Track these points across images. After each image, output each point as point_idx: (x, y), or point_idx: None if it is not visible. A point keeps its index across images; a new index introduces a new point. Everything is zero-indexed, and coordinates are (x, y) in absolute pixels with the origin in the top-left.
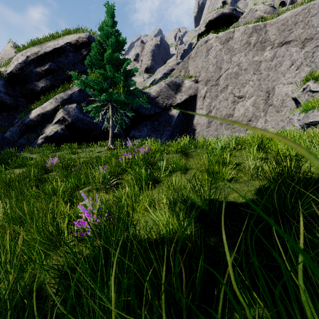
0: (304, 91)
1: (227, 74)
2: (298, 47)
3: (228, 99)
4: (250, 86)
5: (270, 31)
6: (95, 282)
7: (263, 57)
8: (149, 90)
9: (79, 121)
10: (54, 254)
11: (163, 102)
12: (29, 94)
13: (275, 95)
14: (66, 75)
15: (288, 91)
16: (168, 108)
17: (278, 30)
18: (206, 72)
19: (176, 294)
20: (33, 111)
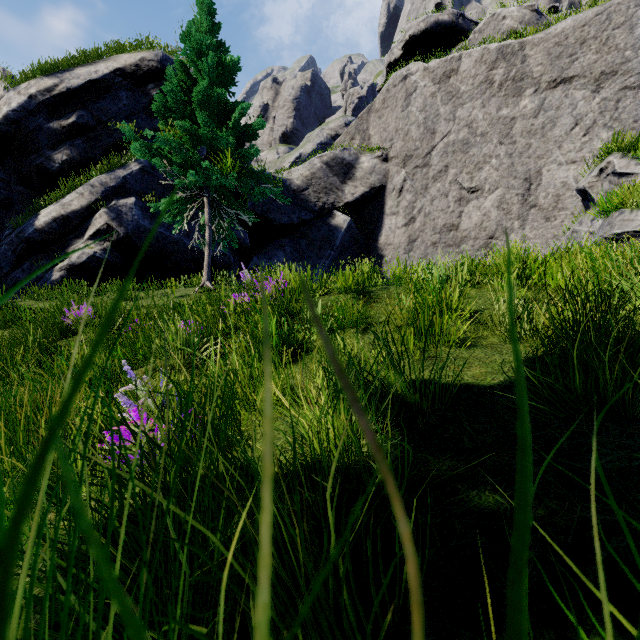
0: (601, 175)
1: (447, 144)
2: (588, 90)
3: (449, 195)
4: (492, 169)
5: (533, 57)
6: (127, 578)
7: (519, 109)
8: (288, 175)
9: (142, 235)
10: (52, 508)
11: (317, 199)
12: (35, 176)
13: (542, 186)
14: (113, 138)
15: (568, 178)
16: (327, 212)
17: (548, 56)
18: (404, 140)
19: (348, 611)
20: (42, 212)
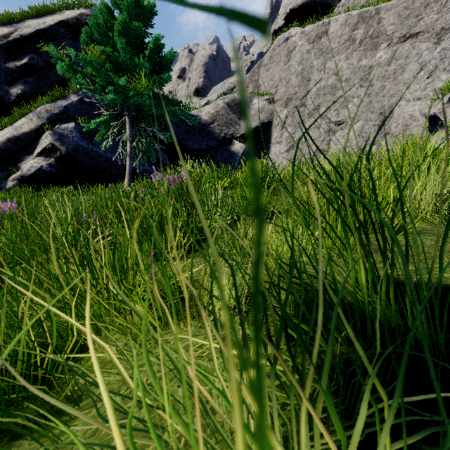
0: None
1: (319, 88)
2: (431, 42)
3: (320, 127)
4: (354, 106)
5: (387, 19)
6: None
7: (376, 59)
8: (199, 112)
9: (80, 153)
10: None
11: (220, 131)
12: None
13: (394, 118)
14: (59, 77)
15: (414, 111)
16: (228, 141)
17: (398, 17)
18: (286, 86)
19: None
20: None
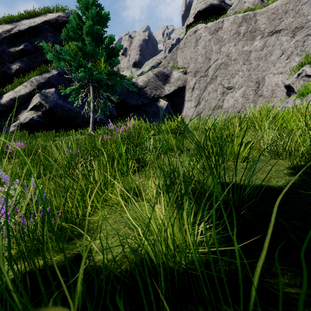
0: (299, 77)
1: (216, 65)
2: (289, 36)
3: (217, 91)
4: (240, 77)
5: (260, 20)
6: None
7: (253, 46)
8: (136, 80)
9: (58, 108)
10: None
11: (151, 93)
12: (2, 77)
13: (265, 85)
14: (44, 57)
15: (278, 81)
16: (156, 99)
17: (268, 19)
18: (194, 63)
19: None
20: (4, 95)
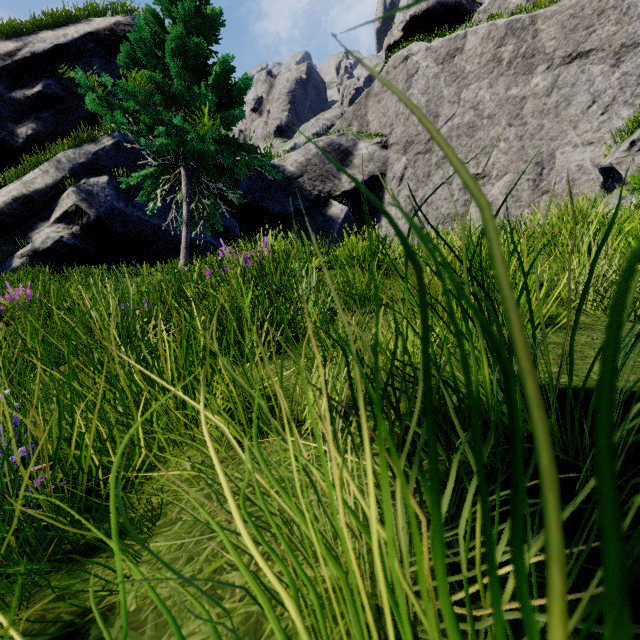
0: (632, 148)
1: (451, 128)
2: (607, 64)
3: (453, 183)
4: (501, 153)
5: (545, 31)
6: None
7: (530, 87)
8: (282, 161)
9: (116, 218)
10: None
11: (312, 187)
12: None
13: (555, 170)
14: (85, 111)
15: (584, 161)
16: (323, 201)
17: (562, 29)
18: (404, 125)
19: None
20: (1, 191)
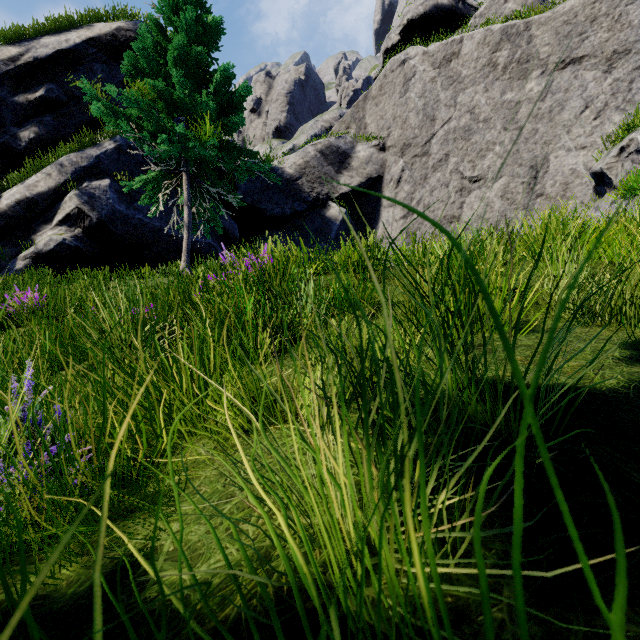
0: (622, 154)
1: (447, 131)
2: (600, 70)
3: (449, 185)
4: (496, 156)
5: (540, 37)
6: None
7: (525, 92)
8: (281, 163)
9: (118, 221)
10: None
11: (311, 189)
12: None
13: (549, 173)
14: (87, 115)
15: (577, 164)
16: (322, 203)
17: (556, 35)
18: (402, 128)
19: None
20: (4, 194)
